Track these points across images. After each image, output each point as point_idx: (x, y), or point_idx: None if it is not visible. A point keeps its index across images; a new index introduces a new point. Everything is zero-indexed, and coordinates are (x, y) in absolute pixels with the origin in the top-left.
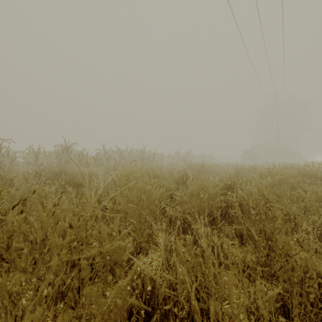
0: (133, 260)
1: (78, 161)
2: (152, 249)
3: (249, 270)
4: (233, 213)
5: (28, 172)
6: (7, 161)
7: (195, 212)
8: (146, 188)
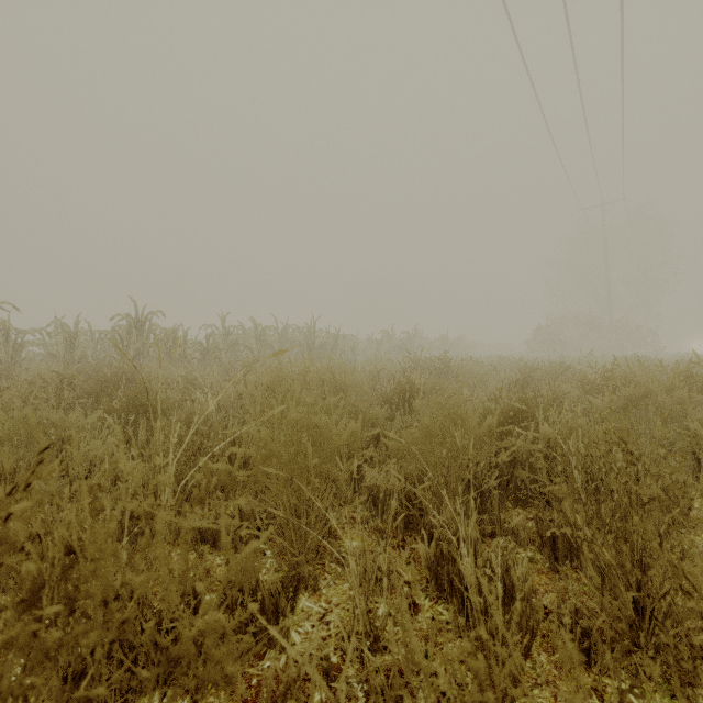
0: (278, 614)
1: (165, 352)
2: (330, 574)
3: (586, 642)
4: (528, 478)
5: (42, 379)
6: (4, 353)
7: (436, 479)
8: (313, 422)
